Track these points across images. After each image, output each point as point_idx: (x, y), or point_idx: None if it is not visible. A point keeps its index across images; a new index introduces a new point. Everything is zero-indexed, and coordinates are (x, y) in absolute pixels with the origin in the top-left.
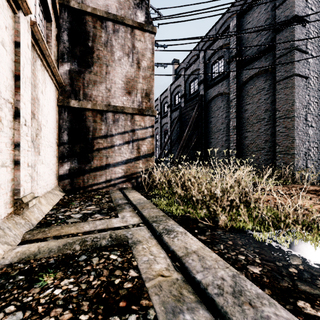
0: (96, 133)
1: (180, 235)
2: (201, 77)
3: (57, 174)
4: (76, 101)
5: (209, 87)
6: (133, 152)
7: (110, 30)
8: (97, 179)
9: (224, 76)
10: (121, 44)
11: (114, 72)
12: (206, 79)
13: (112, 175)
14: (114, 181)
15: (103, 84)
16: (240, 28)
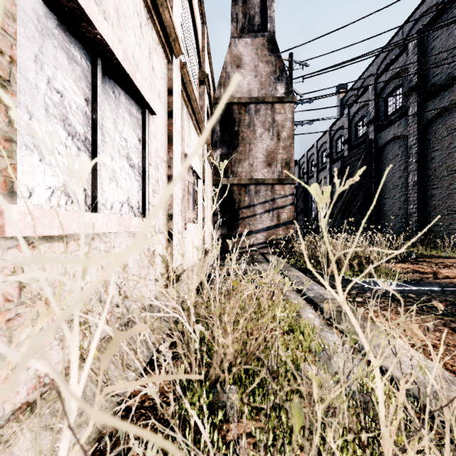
0: (241, 204)
1: (293, 271)
2: (370, 115)
3: (212, 238)
4: (225, 179)
5: (381, 129)
6: (273, 220)
7: (253, 111)
8: (242, 244)
9: (401, 114)
10: (262, 121)
11: (256, 148)
12: (378, 118)
13: (254, 241)
14: (256, 246)
15: (246, 161)
16: (424, 46)
